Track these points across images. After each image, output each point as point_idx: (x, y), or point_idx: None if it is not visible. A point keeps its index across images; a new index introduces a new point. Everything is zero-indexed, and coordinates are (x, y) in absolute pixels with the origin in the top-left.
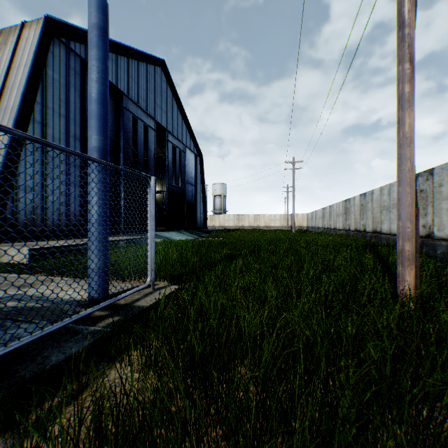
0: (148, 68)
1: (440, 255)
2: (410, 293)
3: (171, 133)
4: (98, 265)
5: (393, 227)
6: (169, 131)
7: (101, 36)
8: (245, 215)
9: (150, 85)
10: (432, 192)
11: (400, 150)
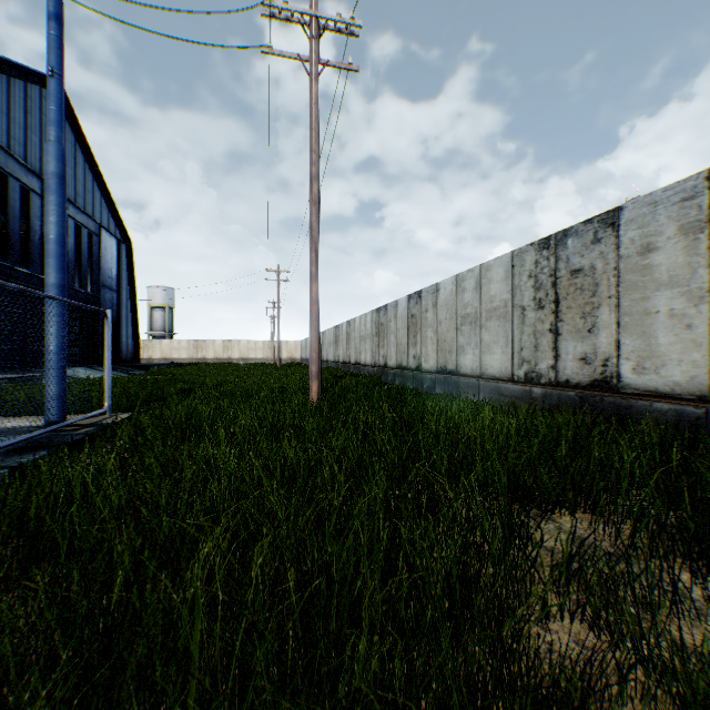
0: (29, 90)
1: (390, 381)
2: (316, 397)
3: (73, 202)
4: (59, 391)
5: (367, 357)
6: (71, 200)
7: (63, 183)
8: (208, 342)
9: (34, 118)
10: (387, 326)
11: (311, 307)
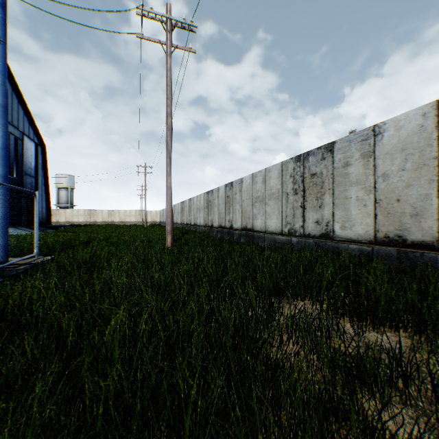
0: None
1: (215, 235)
2: (170, 245)
3: None
4: (4, 243)
5: (201, 221)
6: None
7: (6, 110)
8: (98, 211)
9: None
10: (213, 202)
11: (167, 191)
